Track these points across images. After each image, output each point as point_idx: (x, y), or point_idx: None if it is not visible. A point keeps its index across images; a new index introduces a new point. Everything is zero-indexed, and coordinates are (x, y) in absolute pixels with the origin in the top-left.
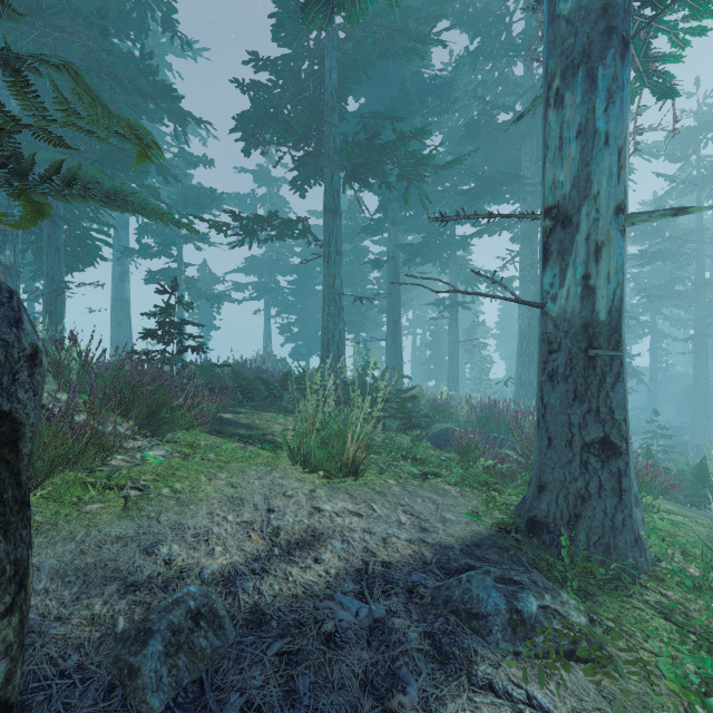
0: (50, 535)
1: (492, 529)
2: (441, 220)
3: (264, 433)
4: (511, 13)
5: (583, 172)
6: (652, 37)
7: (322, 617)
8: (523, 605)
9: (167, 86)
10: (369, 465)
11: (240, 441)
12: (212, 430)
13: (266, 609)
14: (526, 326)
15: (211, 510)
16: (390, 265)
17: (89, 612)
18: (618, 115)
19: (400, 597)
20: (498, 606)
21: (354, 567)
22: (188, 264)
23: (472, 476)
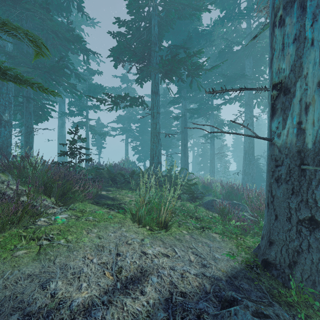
0: None
1: (242, 264)
2: (212, 93)
3: (120, 203)
4: None
5: (297, 62)
6: None
7: None
8: None
9: (78, 36)
10: (173, 223)
11: (107, 208)
12: (94, 202)
13: None
14: (247, 147)
15: (84, 255)
16: (182, 118)
17: None
18: (319, 28)
19: None
20: None
21: (164, 297)
22: (91, 119)
23: (228, 229)
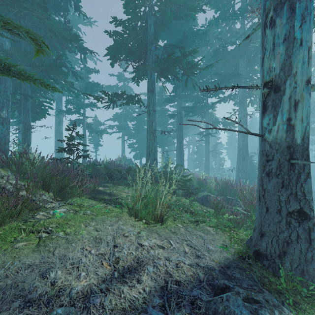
0: None
1: (235, 255)
2: (206, 90)
3: (117, 198)
4: None
5: (287, 61)
6: None
7: None
8: None
9: (75, 34)
10: (168, 217)
11: (104, 203)
12: (91, 197)
13: None
14: (241, 144)
15: (83, 247)
16: (178, 116)
17: None
18: (308, 28)
19: (186, 309)
20: None
21: (160, 285)
22: (88, 117)
23: (221, 223)
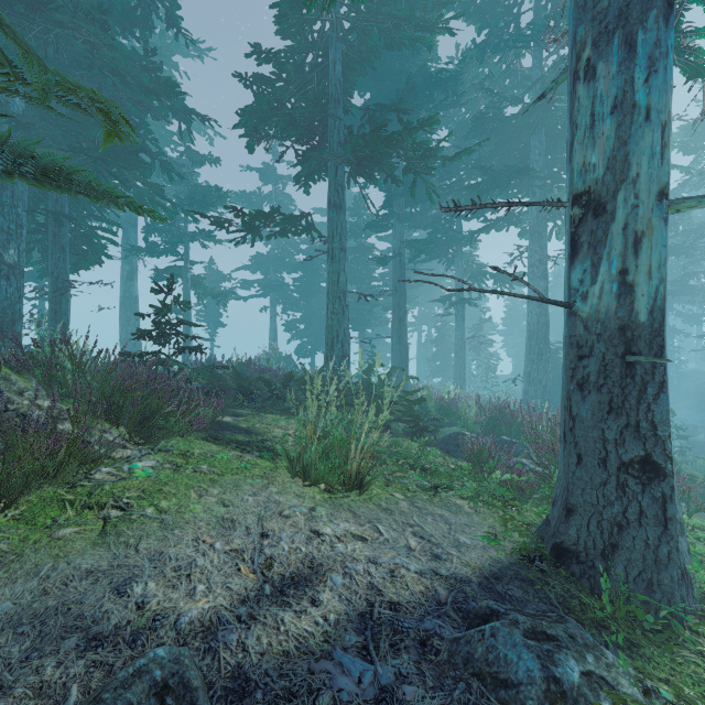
0: (12, 568)
1: (513, 556)
2: (454, 210)
3: (263, 439)
4: (520, 4)
5: (619, 152)
6: (685, 8)
7: (318, 685)
8: (561, 672)
9: (170, 81)
10: (374, 477)
11: (237, 449)
12: (208, 436)
13: (251, 674)
14: (535, 323)
15: (197, 536)
16: (396, 262)
17: (38, 678)
18: (662, 85)
19: (411, 653)
20: (531, 673)
21: (357, 610)
22: (194, 262)
23: (487, 490)
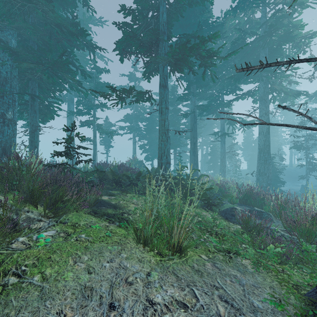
0: None
1: None
2: (245, 70)
3: (123, 212)
4: None
5: None
6: None
7: None
8: None
9: (82, 28)
10: (188, 246)
11: (106, 220)
12: (91, 211)
13: None
14: (262, 145)
15: (61, 309)
16: (192, 116)
17: None
18: None
19: None
20: None
21: None
22: (98, 118)
23: (262, 254)
